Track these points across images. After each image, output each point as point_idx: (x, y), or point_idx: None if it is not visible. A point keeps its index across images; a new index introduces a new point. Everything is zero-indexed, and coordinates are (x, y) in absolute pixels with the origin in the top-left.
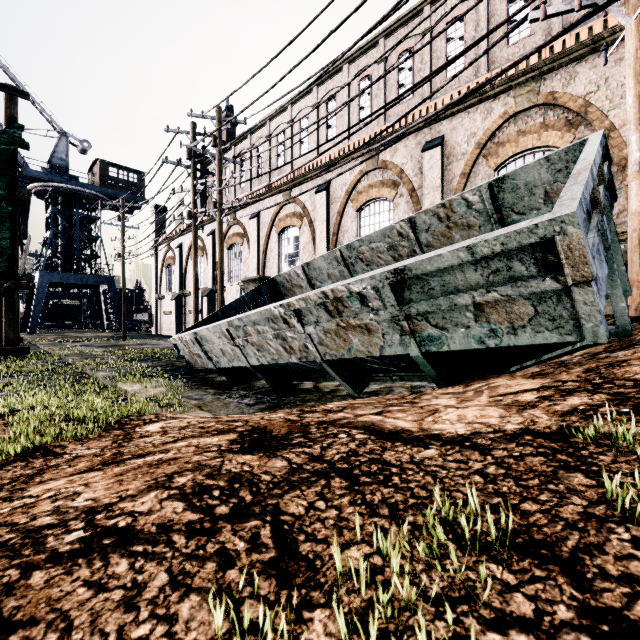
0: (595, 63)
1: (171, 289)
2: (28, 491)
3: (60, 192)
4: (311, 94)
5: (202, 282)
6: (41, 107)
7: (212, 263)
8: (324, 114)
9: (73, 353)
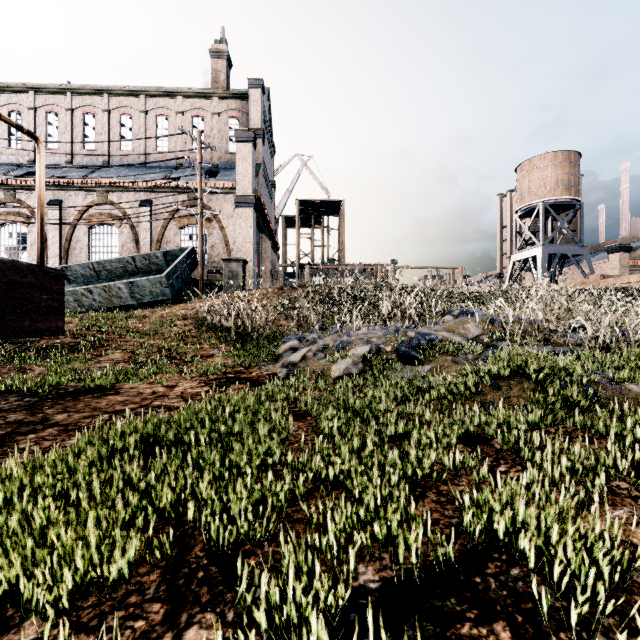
0: (218, 198)
1: None
2: None
3: None
4: (26, 95)
5: None
6: None
7: None
8: (43, 122)
9: None
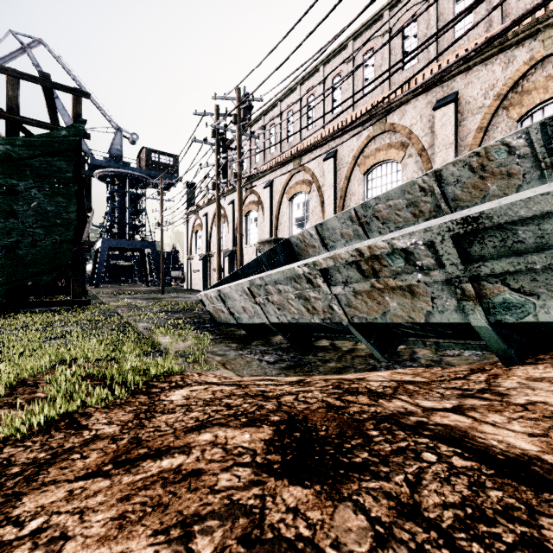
0: None
1: (199, 251)
2: (21, 504)
3: (116, 176)
4: (318, 73)
5: (224, 245)
6: (103, 110)
7: (232, 228)
8: (330, 90)
9: (122, 305)
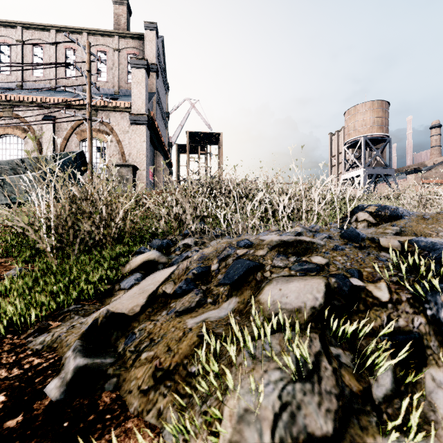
0: (115, 115)
1: None
2: None
3: None
4: None
5: None
6: None
7: None
8: None
9: None
